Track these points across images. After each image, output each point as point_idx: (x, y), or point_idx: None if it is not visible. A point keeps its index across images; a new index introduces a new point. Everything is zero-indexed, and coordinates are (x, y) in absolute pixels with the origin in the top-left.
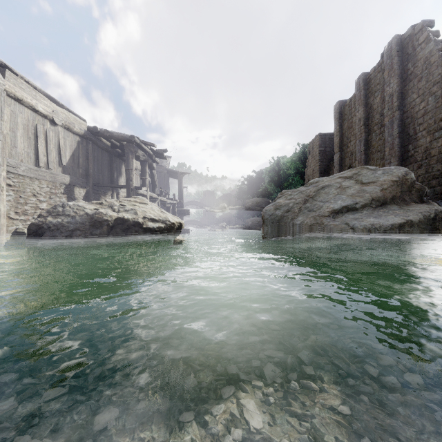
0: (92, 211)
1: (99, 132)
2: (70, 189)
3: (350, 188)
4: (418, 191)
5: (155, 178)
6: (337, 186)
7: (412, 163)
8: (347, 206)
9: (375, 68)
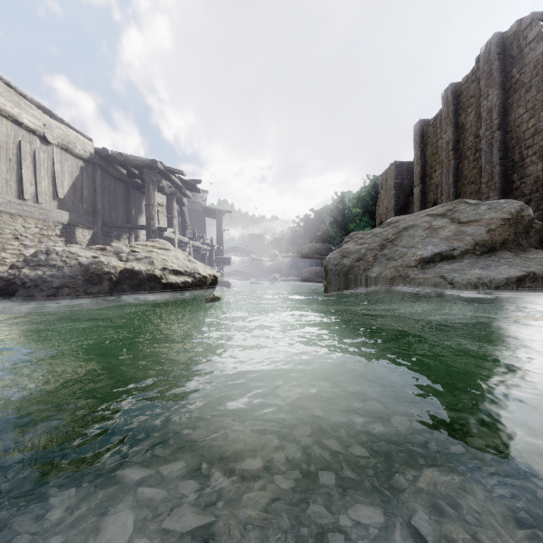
0: (87, 260)
1: (110, 156)
2: (70, 230)
3: (444, 229)
4: (539, 233)
5: (186, 217)
6: (425, 226)
7: (518, 197)
8: (440, 253)
9: (468, 76)
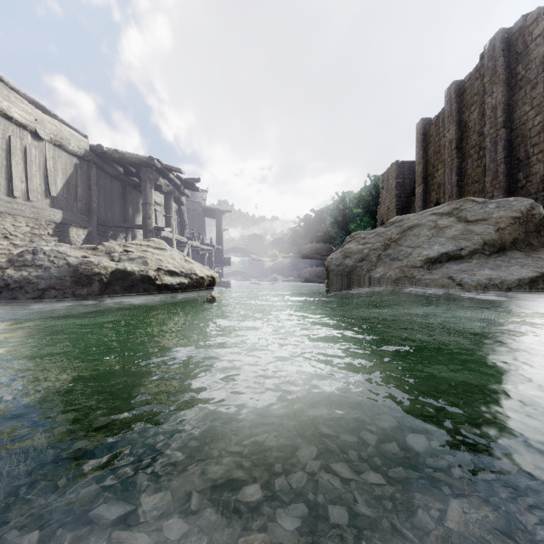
0: (77, 260)
1: (106, 153)
2: (63, 230)
3: (450, 228)
4: None
5: (185, 216)
6: (431, 225)
7: (523, 196)
8: (447, 253)
9: (471, 73)
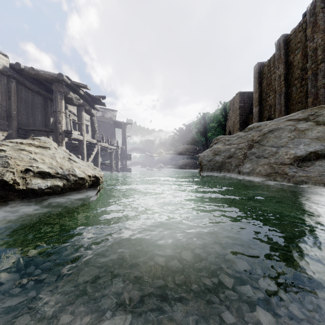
0: None
1: (24, 70)
2: None
3: (311, 131)
4: None
5: (95, 124)
6: (291, 128)
7: None
8: (316, 152)
9: (295, 28)
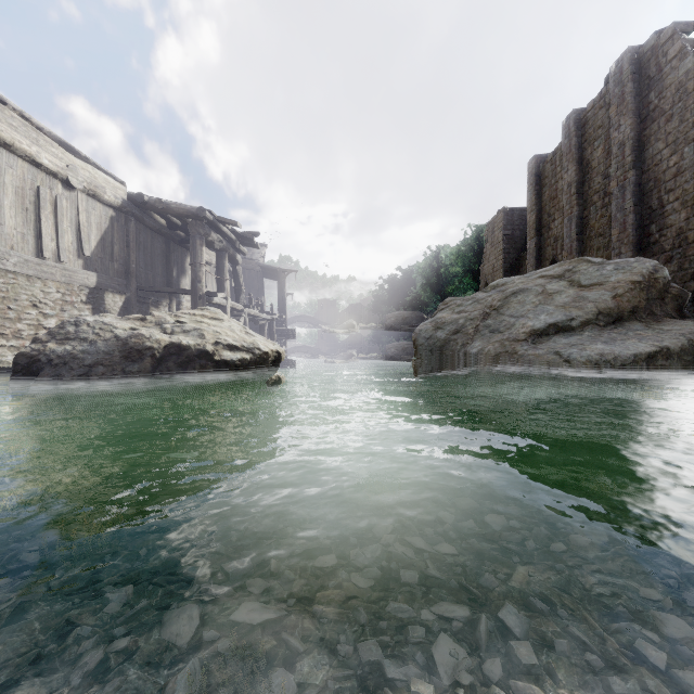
0: (125, 333)
1: (147, 203)
2: (98, 296)
3: (560, 295)
4: (676, 299)
5: (240, 278)
6: (538, 290)
7: (656, 254)
8: (556, 324)
9: (594, 101)
